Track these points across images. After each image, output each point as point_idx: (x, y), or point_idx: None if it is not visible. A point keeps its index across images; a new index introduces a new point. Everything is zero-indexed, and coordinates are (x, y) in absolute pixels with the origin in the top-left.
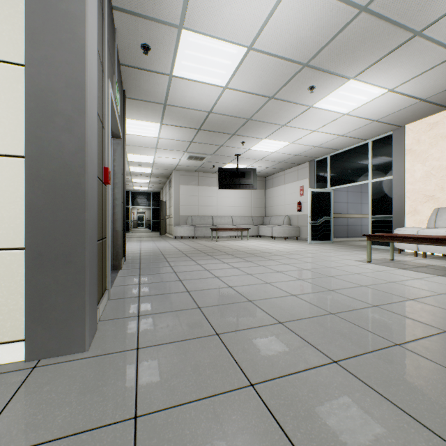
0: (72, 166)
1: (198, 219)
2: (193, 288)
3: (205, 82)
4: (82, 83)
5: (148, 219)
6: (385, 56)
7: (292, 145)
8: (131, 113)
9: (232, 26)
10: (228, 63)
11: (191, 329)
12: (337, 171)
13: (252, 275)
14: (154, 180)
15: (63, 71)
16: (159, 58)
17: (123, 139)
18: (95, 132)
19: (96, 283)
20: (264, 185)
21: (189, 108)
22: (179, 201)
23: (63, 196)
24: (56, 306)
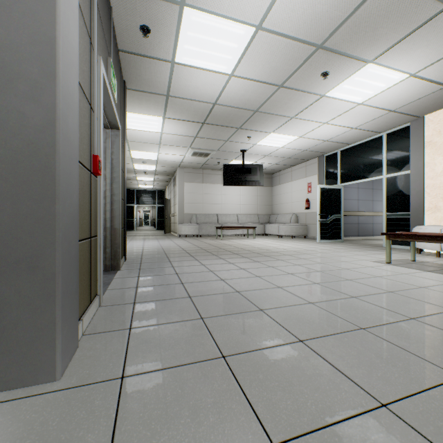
0: (38, 144)
1: (203, 217)
2: (195, 293)
3: (210, 69)
4: (52, 39)
5: (154, 218)
6: (409, 34)
7: (300, 140)
8: (132, 106)
9: (239, 0)
10: (234, 47)
11: (192, 349)
12: (348, 167)
13: (261, 278)
14: (158, 177)
15: (27, 23)
16: (159, 42)
17: (123, 131)
18: (73, 107)
19: (76, 291)
20: (270, 182)
21: (193, 99)
22: (183, 199)
23: (26, 182)
24: (17, 323)
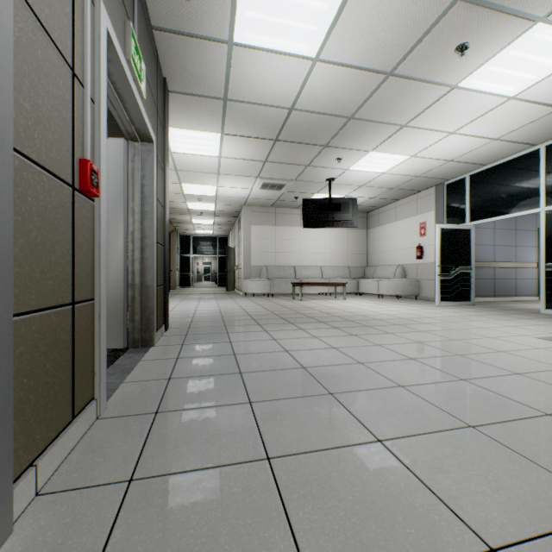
0: None
1: (276, 271)
2: (260, 395)
3: (284, 52)
4: None
5: (215, 271)
6: None
7: (412, 161)
8: (179, 119)
9: None
10: (321, 8)
11: None
12: (482, 198)
13: (366, 365)
14: (219, 220)
15: None
16: (209, 9)
17: (163, 149)
18: None
19: (0, 421)
20: (365, 223)
21: (261, 104)
22: (250, 247)
23: None
24: None
